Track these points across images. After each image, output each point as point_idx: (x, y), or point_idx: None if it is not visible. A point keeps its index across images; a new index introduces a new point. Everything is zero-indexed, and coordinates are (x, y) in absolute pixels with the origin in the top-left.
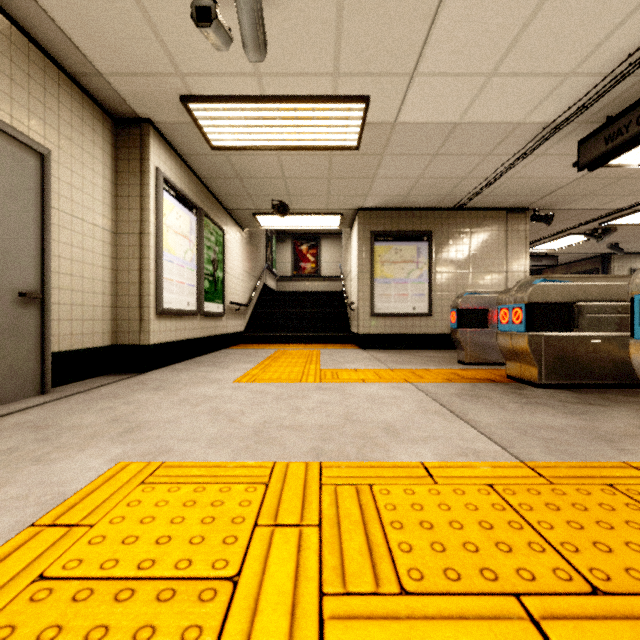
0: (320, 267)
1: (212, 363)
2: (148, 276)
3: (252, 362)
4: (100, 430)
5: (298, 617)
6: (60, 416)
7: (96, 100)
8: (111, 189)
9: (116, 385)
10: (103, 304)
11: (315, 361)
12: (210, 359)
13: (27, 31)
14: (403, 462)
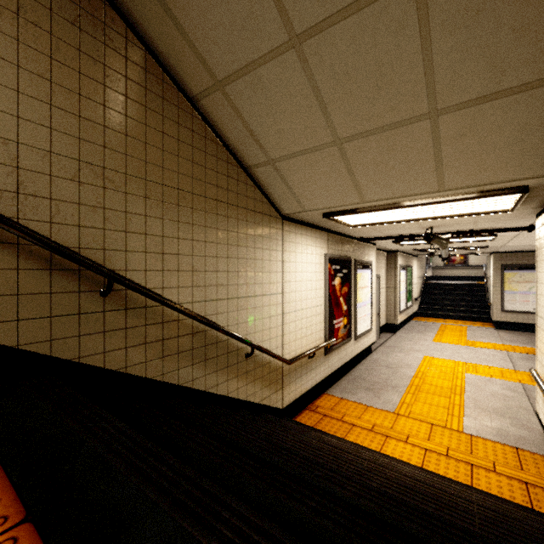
0: (467, 259)
1: (415, 331)
2: (397, 302)
3: (432, 332)
4: (411, 350)
5: (462, 371)
6: (396, 345)
7: (383, 250)
8: (385, 274)
9: (394, 337)
10: (384, 311)
11: (464, 335)
12: (411, 328)
13: (377, 248)
14: (484, 365)
